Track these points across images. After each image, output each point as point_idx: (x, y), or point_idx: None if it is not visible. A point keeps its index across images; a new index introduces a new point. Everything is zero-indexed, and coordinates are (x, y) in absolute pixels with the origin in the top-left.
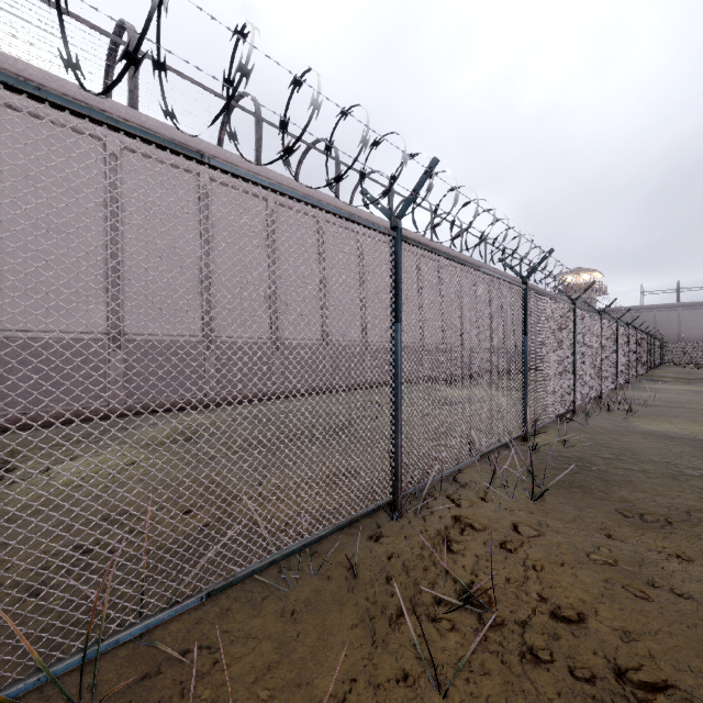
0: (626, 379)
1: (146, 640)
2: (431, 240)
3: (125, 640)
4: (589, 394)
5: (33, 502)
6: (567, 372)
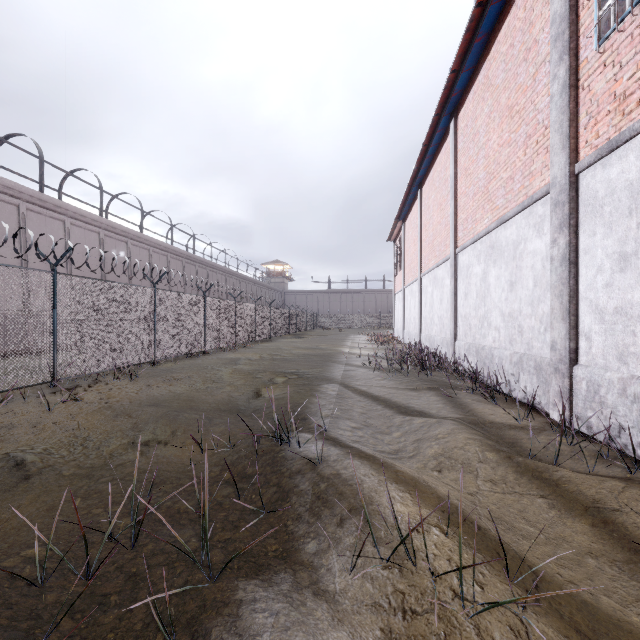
0: (268, 336)
1: None
2: (141, 233)
3: None
4: (222, 344)
5: None
6: (197, 331)
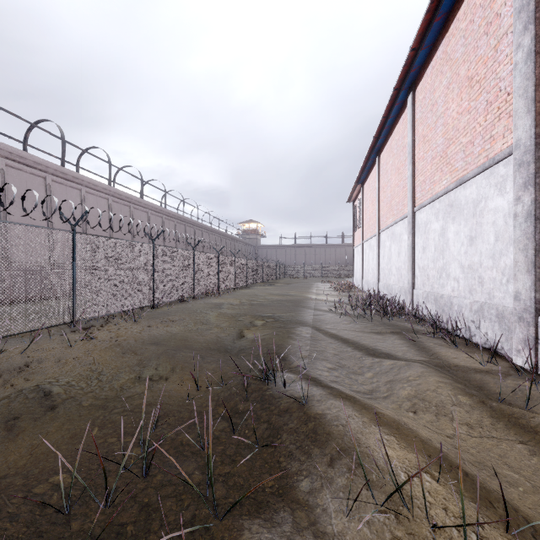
0: (245, 284)
1: None
2: (141, 198)
3: None
4: (207, 291)
5: None
6: (188, 280)
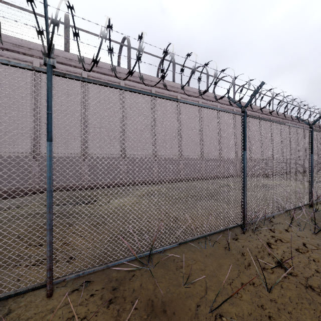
0: None
1: (162, 254)
2: (255, 105)
3: (158, 251)
4: None
5: (108, 212)
6: None
